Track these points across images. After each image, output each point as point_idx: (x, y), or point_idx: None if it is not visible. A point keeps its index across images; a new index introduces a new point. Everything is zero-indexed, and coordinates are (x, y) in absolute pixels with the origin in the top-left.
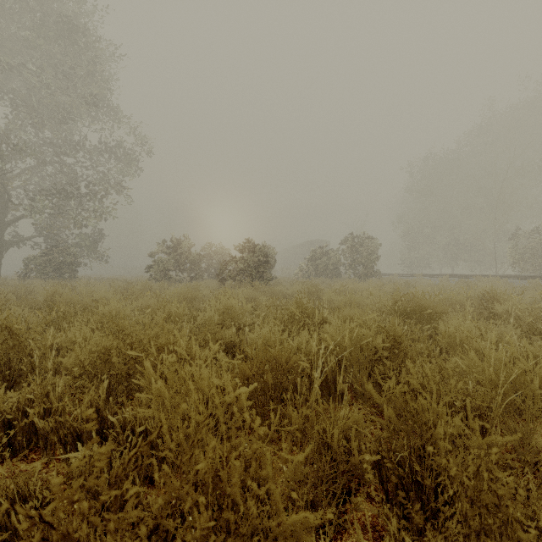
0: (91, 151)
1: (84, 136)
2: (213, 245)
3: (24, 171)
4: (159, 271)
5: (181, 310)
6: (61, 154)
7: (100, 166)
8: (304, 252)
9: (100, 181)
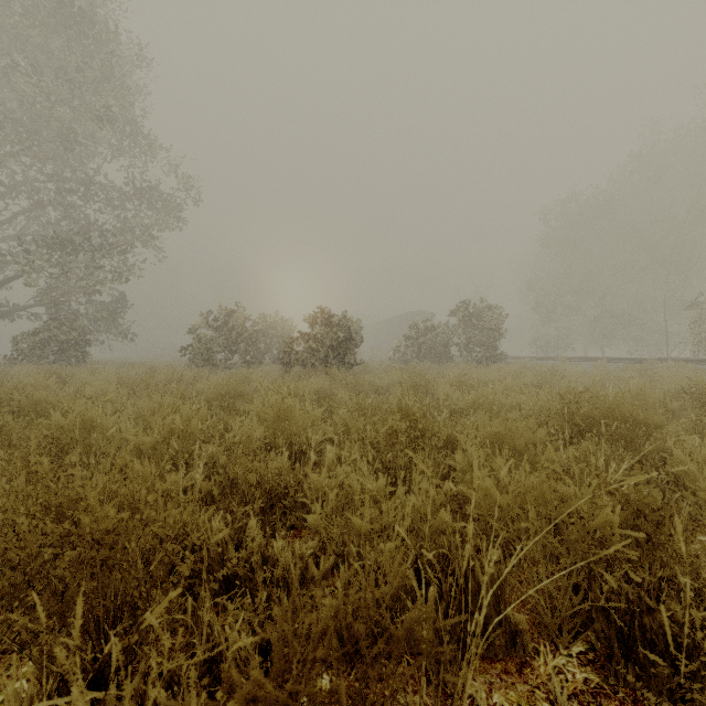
0: (107, 186)
1: (98, 167)
2: (277, 317)
3: (17, 215)
4: (201, 353)
5: (195, 422)
6: (65, 191)
7: (121, 209)
8: (400, 328)
9: (120, 229)
